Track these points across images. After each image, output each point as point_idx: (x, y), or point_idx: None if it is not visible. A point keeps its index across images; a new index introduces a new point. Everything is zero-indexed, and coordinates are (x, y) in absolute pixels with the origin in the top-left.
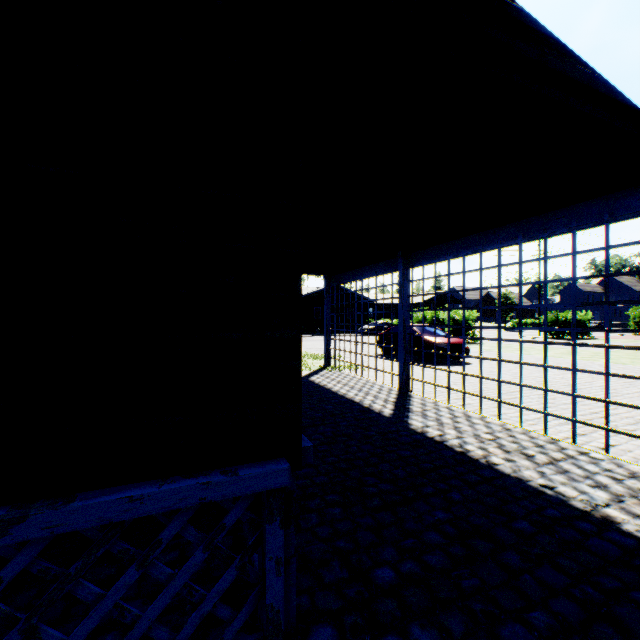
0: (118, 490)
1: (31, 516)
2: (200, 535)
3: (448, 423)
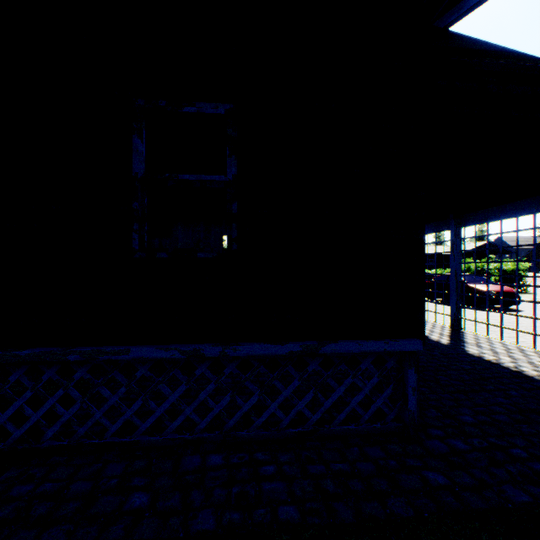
0: (351, 341)
1: (327, 344)
2: (375, 370)
3: (502, 352)
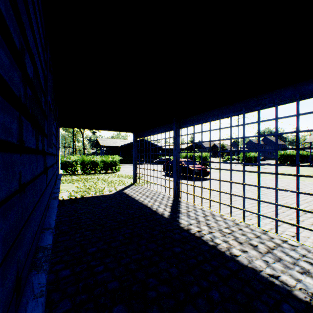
0: None
1: None
2: None
3: (202, 221)
